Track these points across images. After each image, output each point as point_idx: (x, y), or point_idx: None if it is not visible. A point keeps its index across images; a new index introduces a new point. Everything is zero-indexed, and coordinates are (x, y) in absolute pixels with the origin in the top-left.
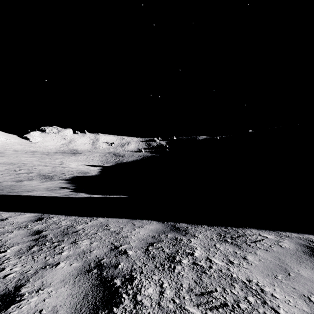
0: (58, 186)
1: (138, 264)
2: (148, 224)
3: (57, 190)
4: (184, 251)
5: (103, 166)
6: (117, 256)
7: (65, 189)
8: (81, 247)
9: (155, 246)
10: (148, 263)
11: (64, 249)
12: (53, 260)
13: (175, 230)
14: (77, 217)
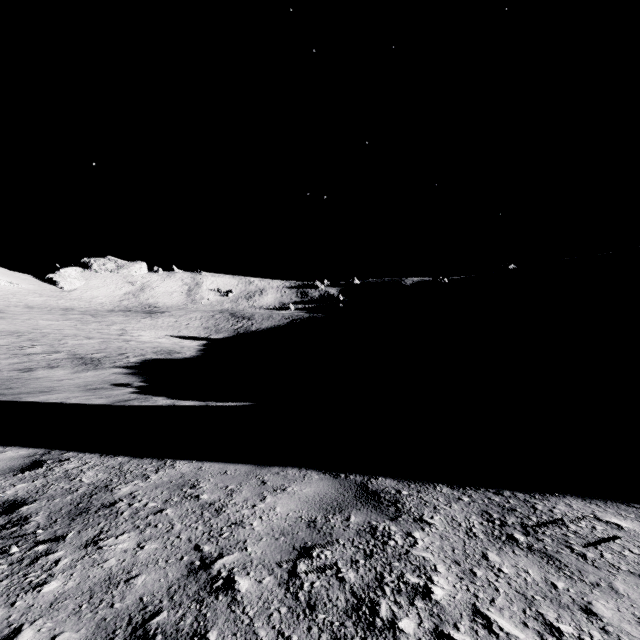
0: (108, 381)
1: (263, 639)
2: (300, 481)
3: (105, 390)
4: (401, 579)
5: (209, 338)
6: (204, 599)
7: (123, 388)
8: (107, 560)
9: (317, 559)
10: (296, 632)
11: (56, 571)
12: (6, 618)
13: (368, 502)
14: (127, 459)
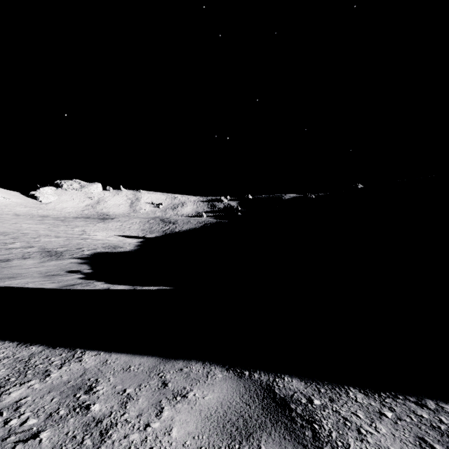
0: (64, 269)
1: None
2: (202, 382)
3: (60, 276)
4: None
5: (145, 237)
6: None
7: (74, 274)
8: None
9: None
10: None
11: None
12: None
13: (279, 419)
14: (40, 349)
